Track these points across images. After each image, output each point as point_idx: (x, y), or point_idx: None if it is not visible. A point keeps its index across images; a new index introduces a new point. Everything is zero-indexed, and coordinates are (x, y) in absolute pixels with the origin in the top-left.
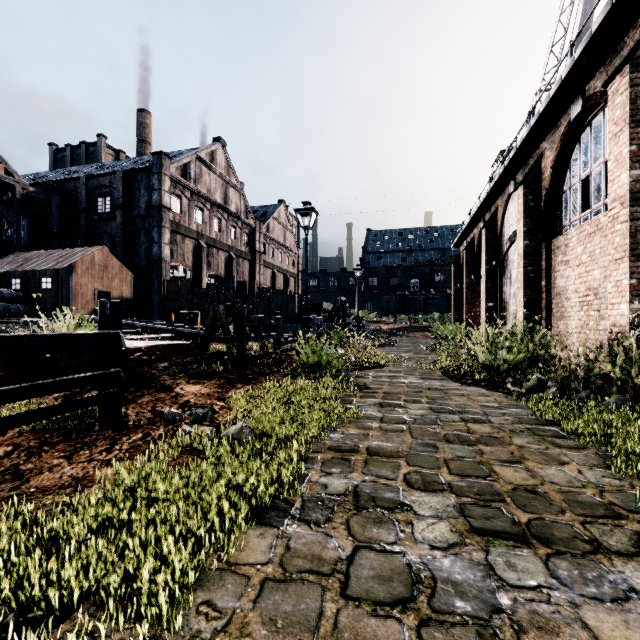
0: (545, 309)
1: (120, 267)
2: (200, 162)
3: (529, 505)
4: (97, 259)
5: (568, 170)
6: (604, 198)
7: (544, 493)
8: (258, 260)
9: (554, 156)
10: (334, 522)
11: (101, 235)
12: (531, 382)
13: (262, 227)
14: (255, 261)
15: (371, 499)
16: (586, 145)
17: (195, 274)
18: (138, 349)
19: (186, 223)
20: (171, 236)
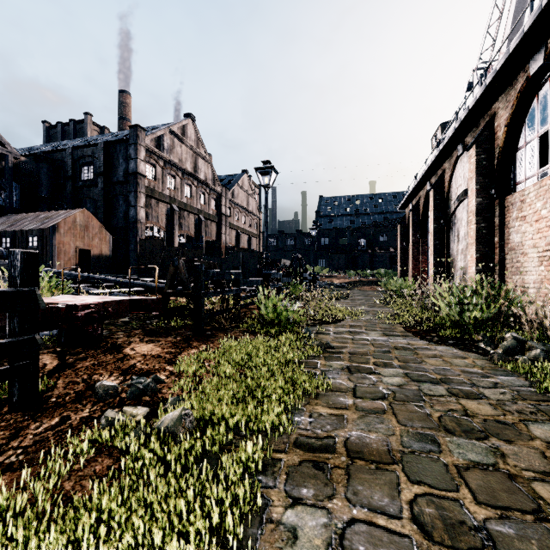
0: (498, 264)
1: (100, 227)
2: (172, 135)
3: None
4: (78, 220)
5: (523, 128)
6: None
7: None
8: (224, 222)
9: (509, 114)
10: None
11: (85, 200)
12: (508, 342)
13: (228, 193)
14: (221, 223)
15: None
16: (545, 101)
17: (168, 234)
18: (87, 306)
19: (160, 189)
20: (146, 200)
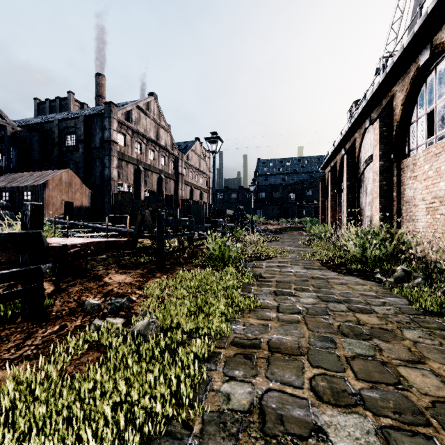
0: (396, 214)
1: (81, 184)
2: (139, 110)
3: None
4: (64, 178)
5: (415, 106)
6: None
7: None
8: (181, 180)
9: (404, 96)
10: None
11: (68, 162)
12: (398, 273)
13: (183, 156)
14: (178, 180)
15: (279, 420)
16: (431, 86)
17: (135, 189)
18: (75, 245)
19: (129, 153)
20: (118, 162)
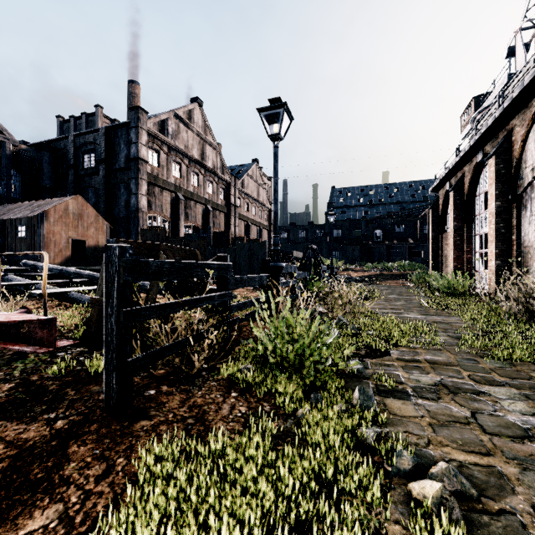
0: None
1: (96, 216)
2: (178, 119)
3: None
4: (71, 208)
5: None
6: None
7: None
8: (233, 213)
9: None
10: None
11: (87, 189)
12: None
13: (237, 183)
14: (230, 214)
15: None
16: None
17: (173, 225)
18: None
19: (164, 176)
20: (149, 188)
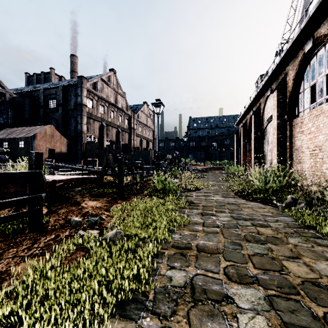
0: (289, 158)
1: (60, 136)
2: (102, 81)
3: (319, 298)
4: (48, 132)
5: (302, 81)
6: (325, 95)
7: (325, 286)
8: (133, 133)
9: (294, 73)
10: (178, 315)
11: (51, 119)
12: (288, 200)
13: (135, 115)
14: (131, 133)
15: (203, 291)
16: (313, 66)
17: (100, 140)
18: (60, 180)
19: (95, 113)
20: (87, 120)
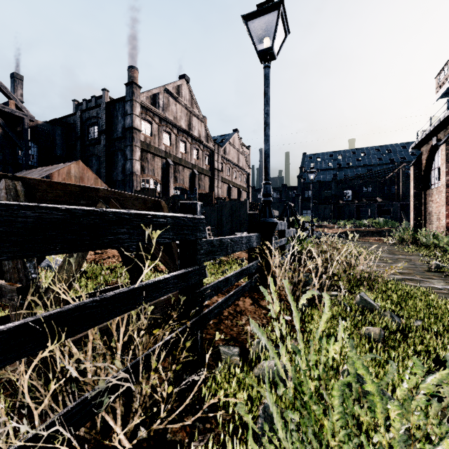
0: None
1: (95, 179)
2: (167, 94)
3: None
4: (73, 171)
5: None
6: None
7: None
8: (216, 176)
9: None
10: None
11: (91, 157)
12: None
13: (220, 150)
14: (214, 177)
15: None
16: None
17: (164, 187)
18: None
19: (156, 144)
20: (142, 154)
